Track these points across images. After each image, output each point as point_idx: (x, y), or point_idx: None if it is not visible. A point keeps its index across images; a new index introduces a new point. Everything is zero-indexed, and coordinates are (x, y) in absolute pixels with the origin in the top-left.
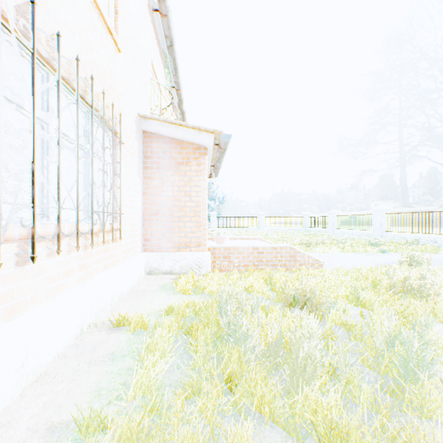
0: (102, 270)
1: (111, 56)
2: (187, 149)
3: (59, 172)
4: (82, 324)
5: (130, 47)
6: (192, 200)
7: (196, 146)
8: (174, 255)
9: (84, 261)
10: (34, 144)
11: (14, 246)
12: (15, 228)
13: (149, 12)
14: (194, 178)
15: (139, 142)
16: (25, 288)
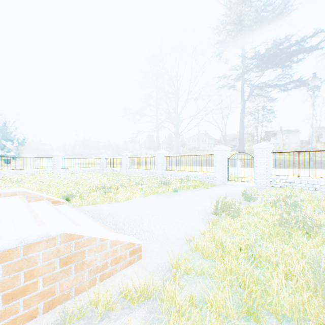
0: None
1: None
2: None
3: None
4: None
5: None
6: None
7: None
8: None
9: None
10: None
11: None
12: None
13: None
14: None
15: None
16: None
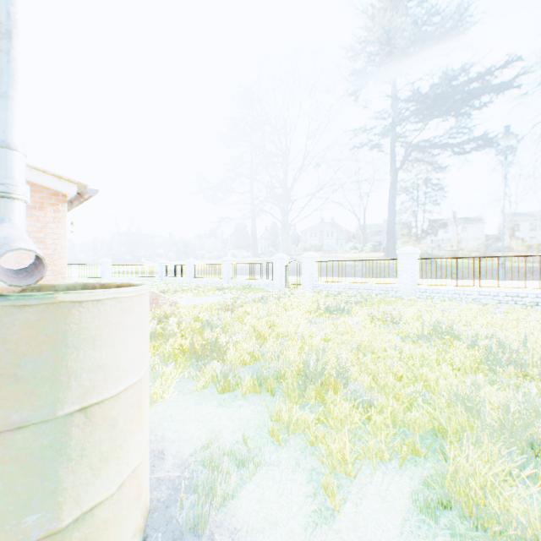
0: None
1: None
2: (42, 193)
3: None
4: None
5: None
6: (49, 247)
7: (53, 191)
8: None
9: None
10: None
11: None
12: None
13: None
14: (51, 225)
15: None
16: None
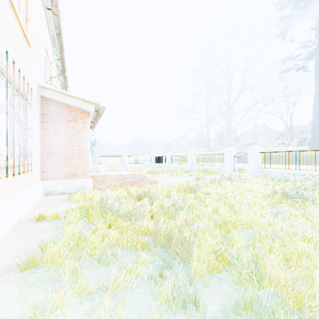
0: (21, 191)
1: (24, 50)
2: (76, 112)
3: (8, 131)
4: (16, 220)
5: (34, 39)
6: (79, 145)
7: (82, 110)
8: (66, 181)
9: (12, 183)
10: None
11: None
12: None
13: (44, 9)
14: (81, 131)
15: (38, 103)
16: None
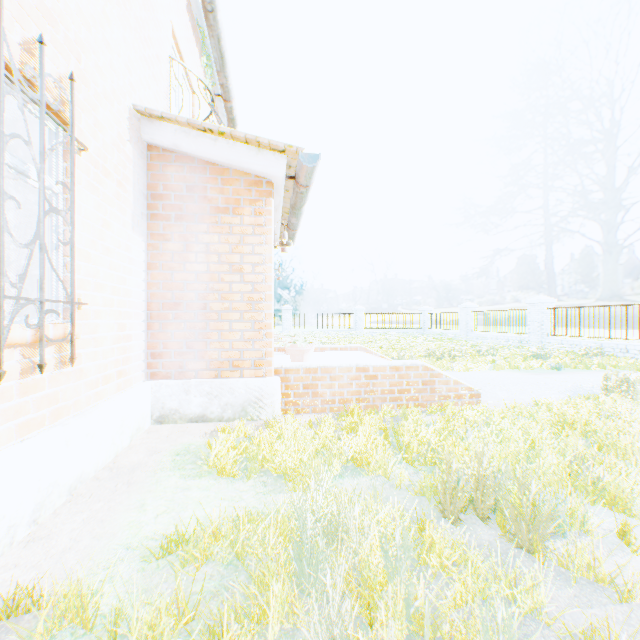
0: (10, 441)
1: None
2: (236, 183)
3: None
4: None
5: None
6: (245, 280)
7: (252, 178)
8: (209, 384)
9: None
10: None
11: None
12: None
13: None
14: (249, 238)
15: (140, 165)
16: None
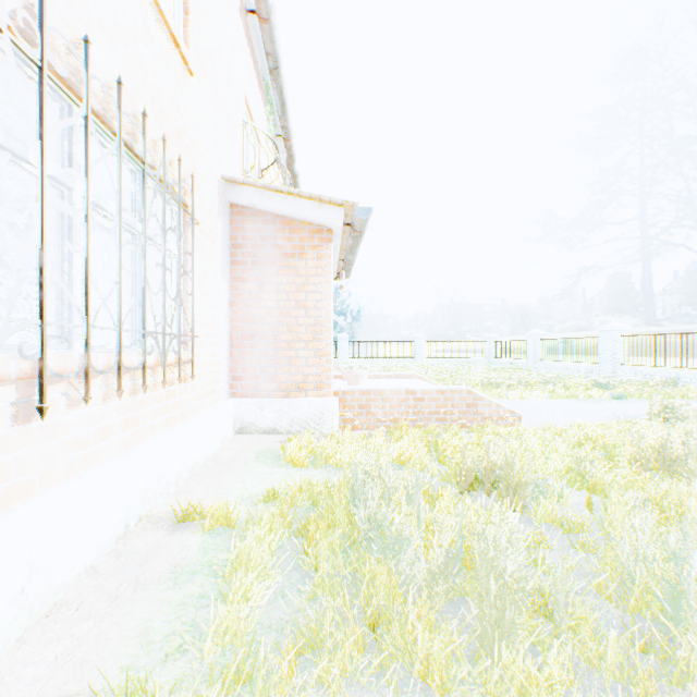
0: (163, 429)
1: (177, 81)
2: (301, 232)
3: (88, 268)
4: (128, 517)
5: (209, 68)
6: (309, 314)
7: (315, 227)
8: (279, 402)
9: (131, 413)
10: (43, 220)
11: (9, 390)
12: (10, 361)
13: (241, 14)
14: (312, 279)
15: (224, 221)
16: (29, 460)
